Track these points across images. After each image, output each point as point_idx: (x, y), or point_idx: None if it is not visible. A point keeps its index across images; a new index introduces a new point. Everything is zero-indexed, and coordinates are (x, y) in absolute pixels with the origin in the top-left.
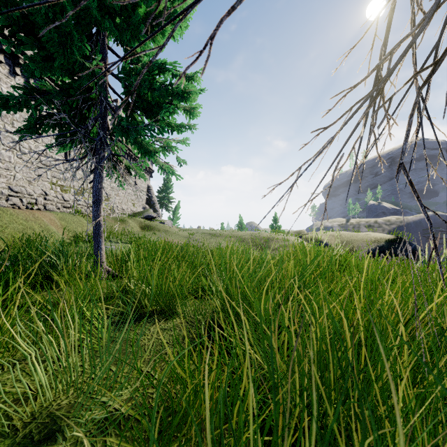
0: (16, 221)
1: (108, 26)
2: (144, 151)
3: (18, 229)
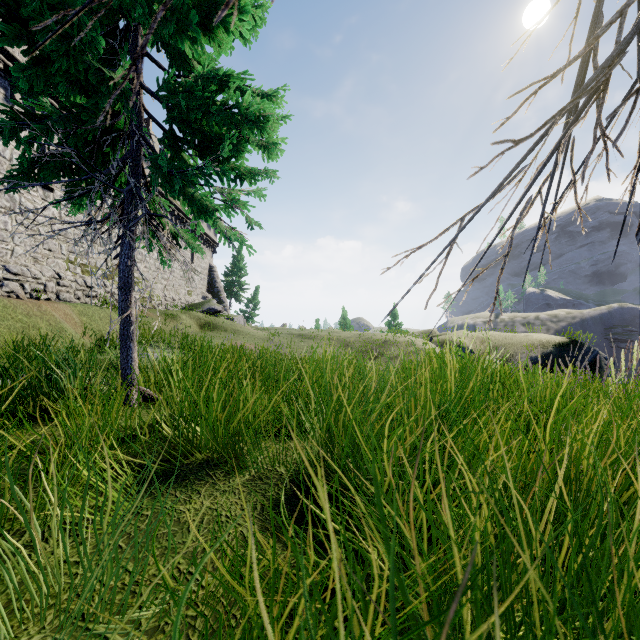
0: (12, 316)
1: (140, 12)
2: (197, 209)
3: (15, 328)
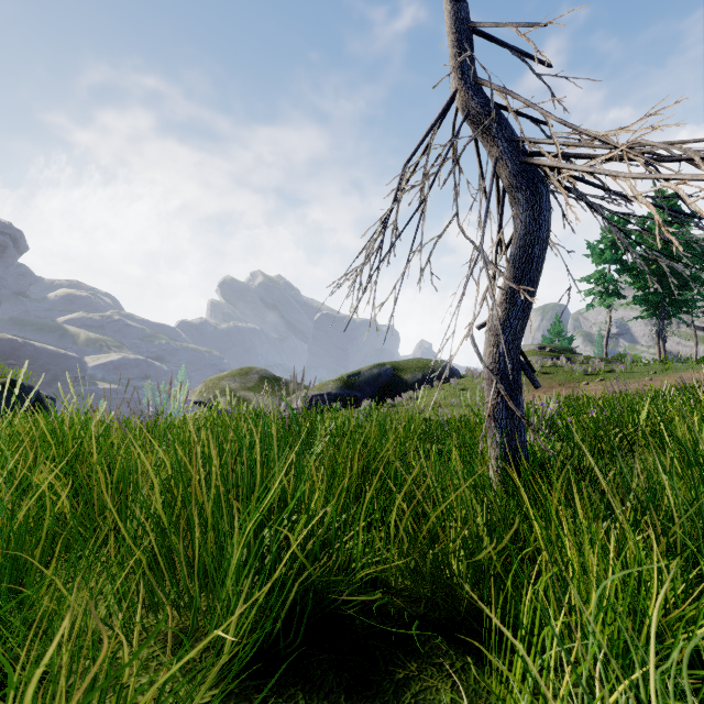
0: None
1: None
2: None
3: None
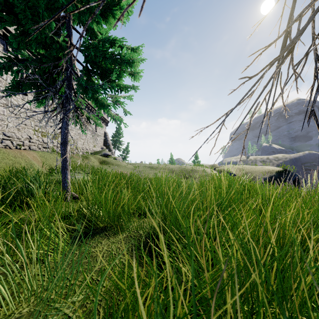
0: (7, 157)
1: (71, 9)
2: (99, 105)
3: (9, 163)
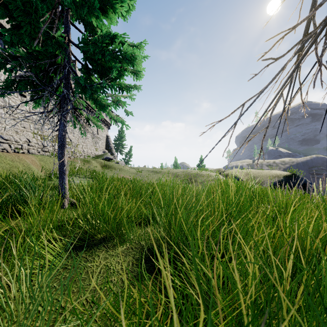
0: (4, 161)
1: (68, 2)
2: (99, 105)
3: (6, 168)
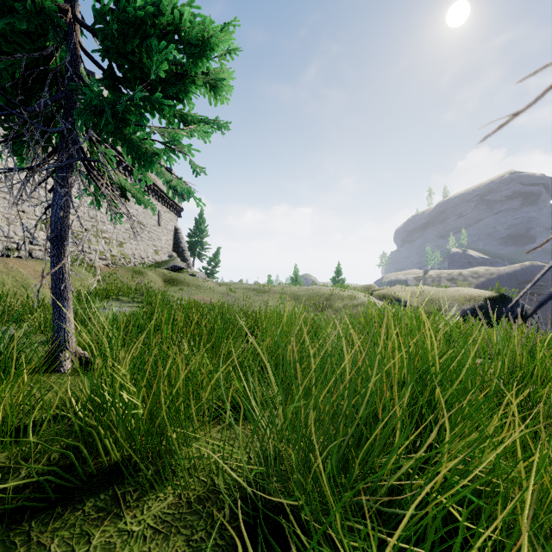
0: None
1: None
2: (137, 154)
3: None
